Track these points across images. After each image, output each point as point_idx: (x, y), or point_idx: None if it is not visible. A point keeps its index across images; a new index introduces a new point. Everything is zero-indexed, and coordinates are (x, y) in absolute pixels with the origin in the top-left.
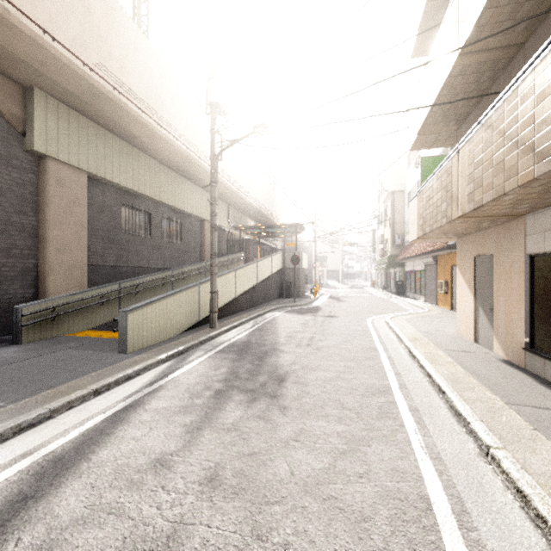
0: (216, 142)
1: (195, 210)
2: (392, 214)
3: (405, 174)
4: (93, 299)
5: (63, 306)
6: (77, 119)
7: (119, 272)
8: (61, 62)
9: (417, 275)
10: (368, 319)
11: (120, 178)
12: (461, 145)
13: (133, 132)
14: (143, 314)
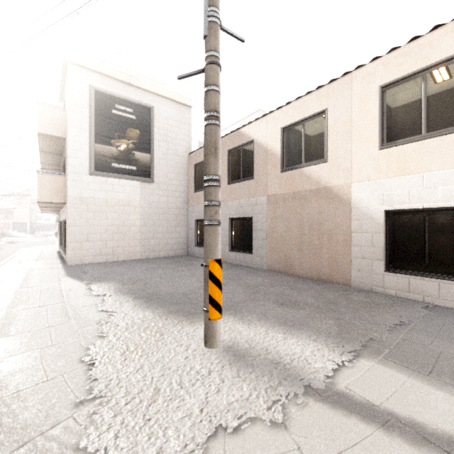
0: None
1: None
2: None
3: None
4: None
5: None
6: None
7: None
8: None
9: None
10: (23, 248)
11: None
12: None
13: None
14: None
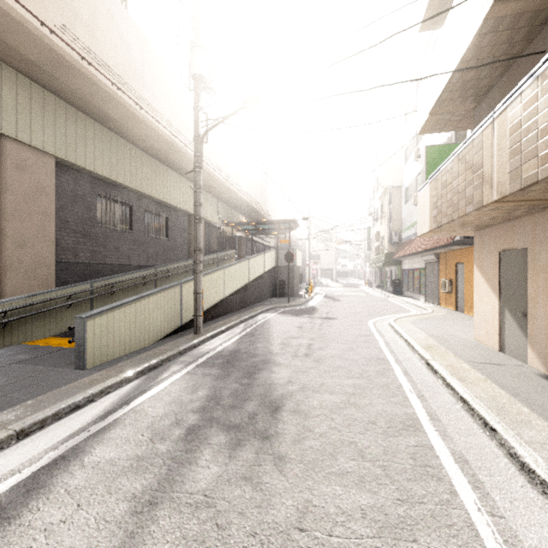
0: (200, 121)
1: (183, 204)
2: (388, 211)
3: (403, 169)
4: (58, 300)
5: (18, 309)
6: (41, 94)
7: (94, 270)
8: (12, 18)
9: (416, 274)
10: (369, 322)
11: (94, 165)
12: (498, 111)
13: (108, 113)
14: (108, 320)
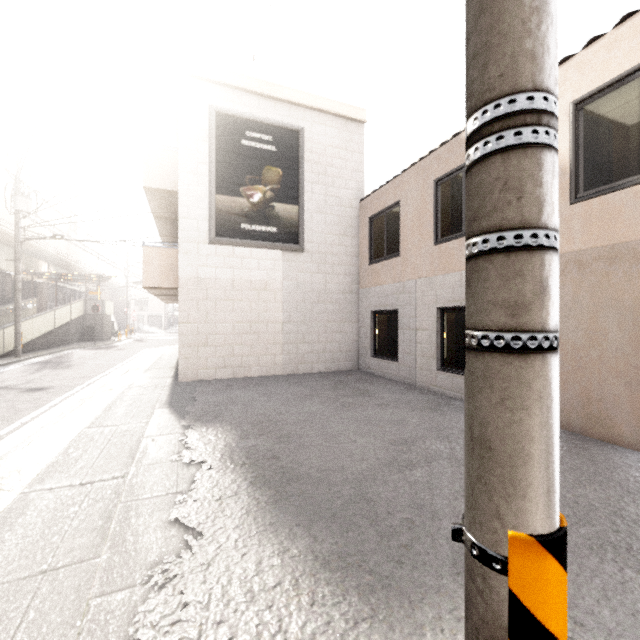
0: (21, 235)
1: None
2: None
3: None
4: None
5: None
6: None
7: None
8: None
9: None
10: (146, 349)
11: None
12: None
13: None
14: None
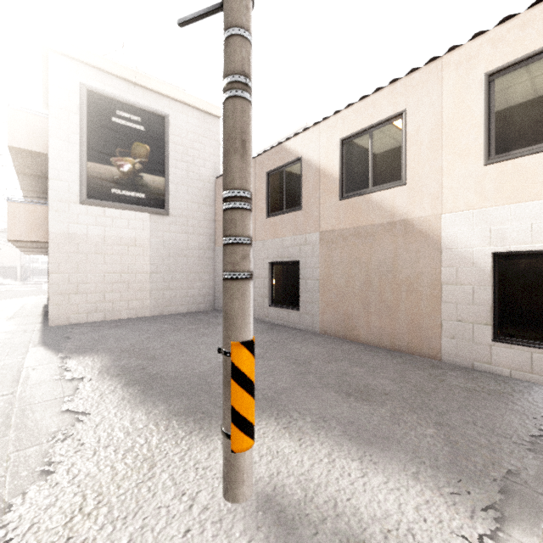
0: None
1: None
2: None
3: None
4: None
5: None
6: None
7: None
8: None
9: None
10: (2, 300)
11: None
12: None
13: None
14: None
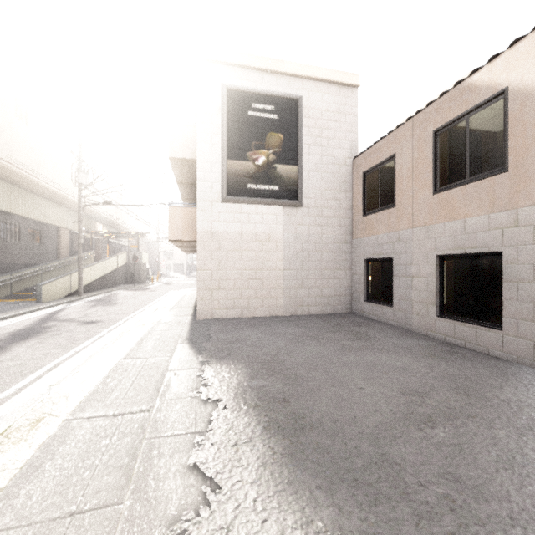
0: (82, 202)
1: (54, 221)
2: None
3: None
4: None
5: None
6: None
7: None
8: None
9: None
10: (172, 291)
11: (3, 206)
12: None
13: (16, 180)
14: (47, 287)
